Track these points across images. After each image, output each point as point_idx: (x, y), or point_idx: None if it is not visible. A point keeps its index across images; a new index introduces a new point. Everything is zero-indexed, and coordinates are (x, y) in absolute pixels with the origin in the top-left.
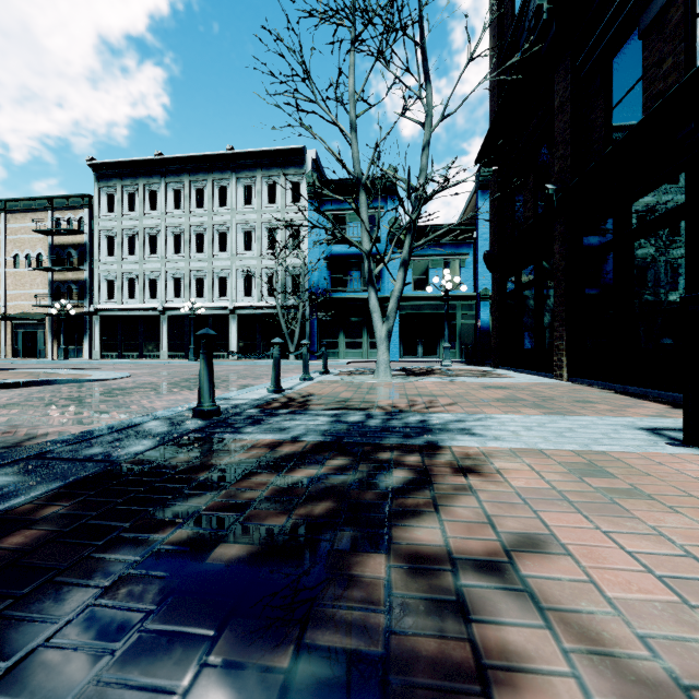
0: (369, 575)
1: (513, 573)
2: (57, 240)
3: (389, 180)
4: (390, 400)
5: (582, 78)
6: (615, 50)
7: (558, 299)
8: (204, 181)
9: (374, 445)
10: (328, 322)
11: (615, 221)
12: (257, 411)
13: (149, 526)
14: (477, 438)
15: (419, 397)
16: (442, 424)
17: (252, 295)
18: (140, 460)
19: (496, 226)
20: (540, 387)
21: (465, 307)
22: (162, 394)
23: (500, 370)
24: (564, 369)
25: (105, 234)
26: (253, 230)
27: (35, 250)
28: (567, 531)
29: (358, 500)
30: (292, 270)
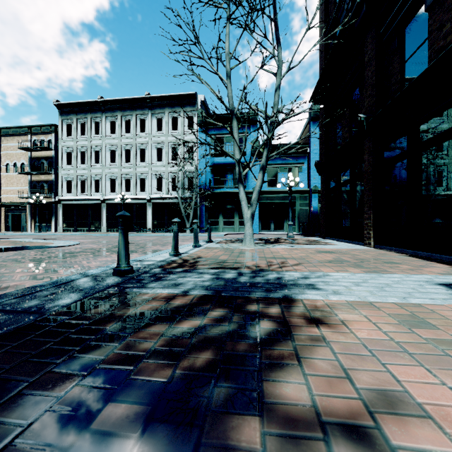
0: (244, 441)
1: (380, 439)
2: (34, 154)
3: (252, 115)
4: (254, 261)
5: (384, 41)
6: (407, 21)
7: (367, 192)
8: (130, 116)
9: (244, 297)
10: (211, 208)
11: (408, 138)
12: (160, 270)
13: (52, 380)
14: (321, 292)
15: (274, 259)
16: (293, 280)
17: (162, 190)
18: (65, 311)
19: (323, 144)
20: (356, 251)
21: (302, 198)
22: (97, 257)
23: (326, 240)
24: (371, 239)
25: (65, 150)
26: (163, 148)
27: (20, 161)
28: (415, 385)
29: (233, 351)
30: (188, 174)
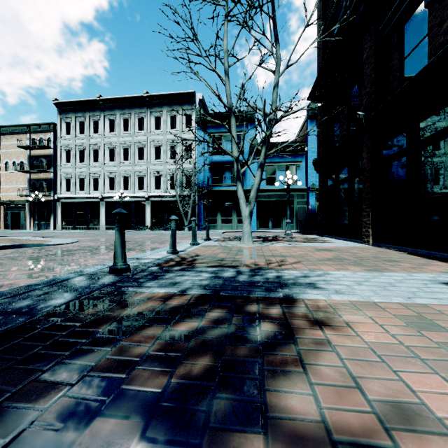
0: None
1: None
2: (33, 153)
3: (250, 113)
4: (253, 259)
5: (383, 38)
6: (407, 18)
7: (366, 190)
8: (129, 114)
9: (243, 297)
10: (210, 206)
11: (407, 135)
12: (157, 268)
13: (37, 389)
14: (322, 291)
15: (273, 257)
16: (293, 279)
17: (160, 188)
18: (57, 312)
19: (321, 142)
20: (355, 249)
21: (300, 196)
22: (95, 255)
23: (324, 238)
24: (370, 237)
25: (64, 148)
26: (161, 146)
27: (19, 159)
28: (431, 395)
29: (233, 356)
30: (186, 172)
